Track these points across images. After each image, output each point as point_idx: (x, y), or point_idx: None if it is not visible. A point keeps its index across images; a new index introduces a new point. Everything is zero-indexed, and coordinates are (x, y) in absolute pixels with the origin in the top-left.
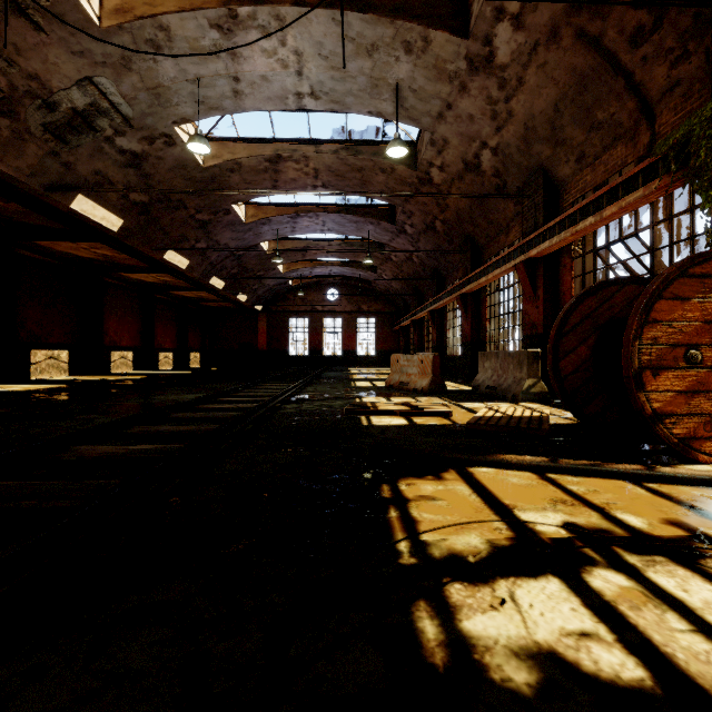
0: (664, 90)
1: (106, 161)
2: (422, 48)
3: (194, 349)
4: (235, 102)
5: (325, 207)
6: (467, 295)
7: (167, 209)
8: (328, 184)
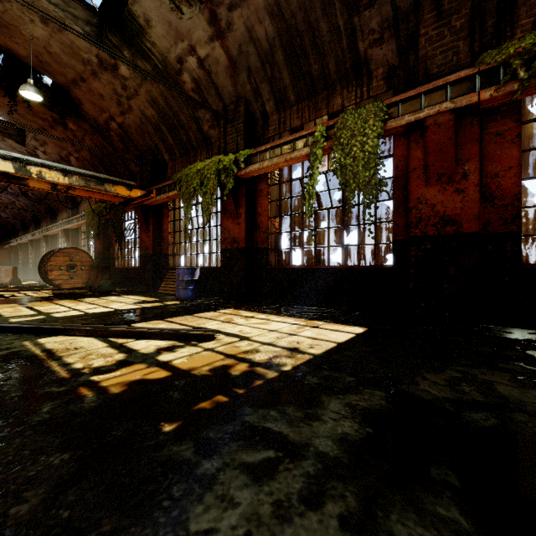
0: None
1: None
2: (2, 139)
3: None
4: None
5: None
6: (49, 236)
7: None
8: None
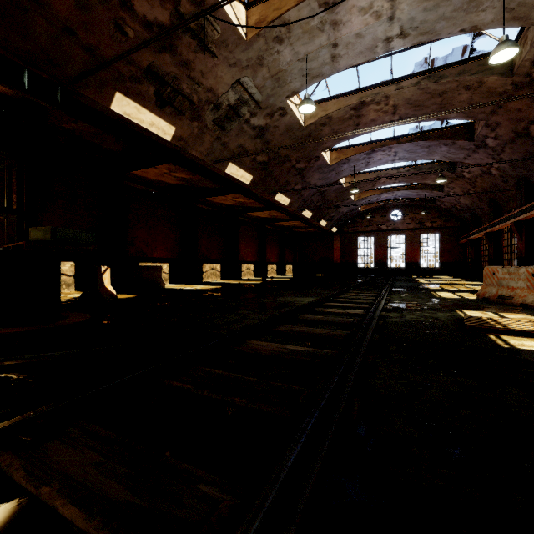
0: None
1: (244, 137)
2: None
3: (288, 263)
4: (331, 66)
5: (398, 139)
6: None
7: (278, 164)
8: (405, 116)
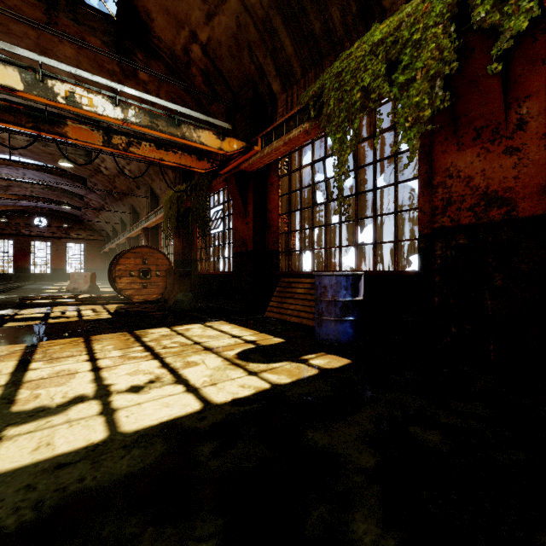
0: (173, 178)
1: None
2: None
3: None
4: None
5: (25, 164)
6: (132, 238)
7: None
8: (25, 154)
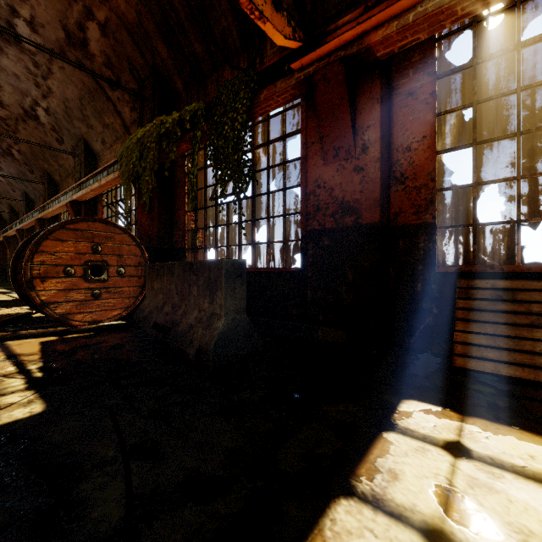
0: (131, 122)
1: None
2: None
3: None
4: None
5: None
6: (46, 220)
7: None
8: None
